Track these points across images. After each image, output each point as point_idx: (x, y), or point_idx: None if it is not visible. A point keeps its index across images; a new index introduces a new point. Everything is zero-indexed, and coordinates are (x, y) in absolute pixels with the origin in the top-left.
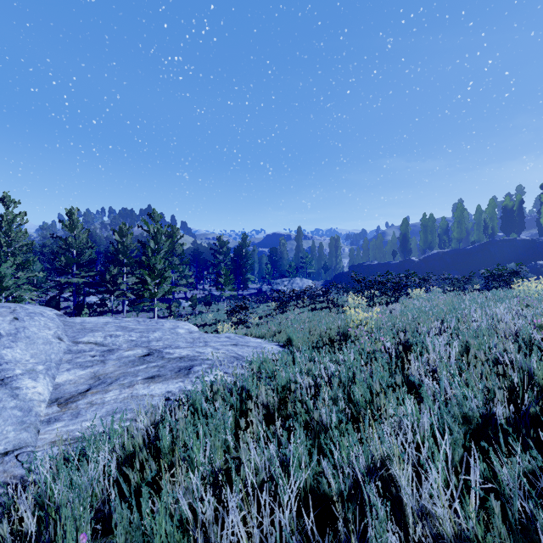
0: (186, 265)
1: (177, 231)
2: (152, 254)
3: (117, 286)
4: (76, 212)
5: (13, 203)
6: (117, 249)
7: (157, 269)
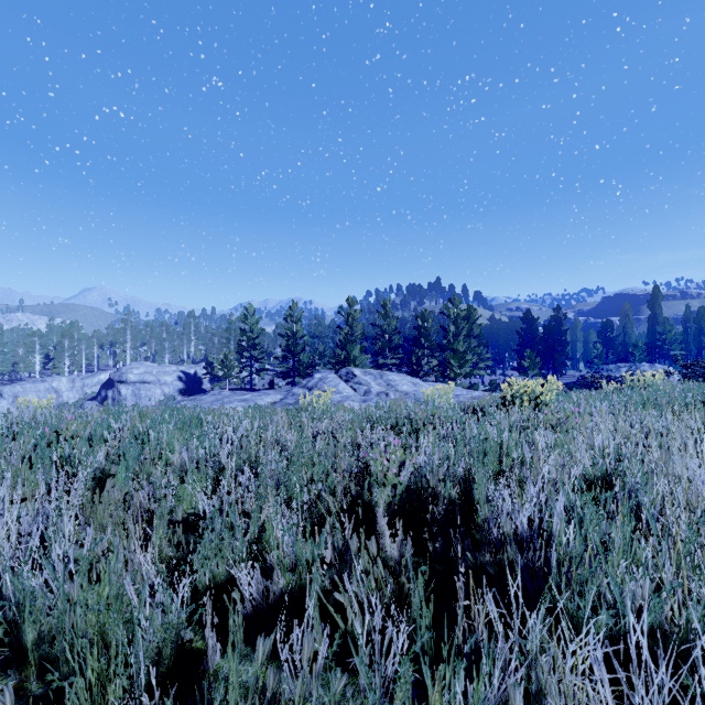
0: (482, 346)
1: (475, 311)
2: (453, 338)
3: (421, 367)
4: (388, 303)
5: (353, 302)
6: (420, 334)
7: (460, 352)
